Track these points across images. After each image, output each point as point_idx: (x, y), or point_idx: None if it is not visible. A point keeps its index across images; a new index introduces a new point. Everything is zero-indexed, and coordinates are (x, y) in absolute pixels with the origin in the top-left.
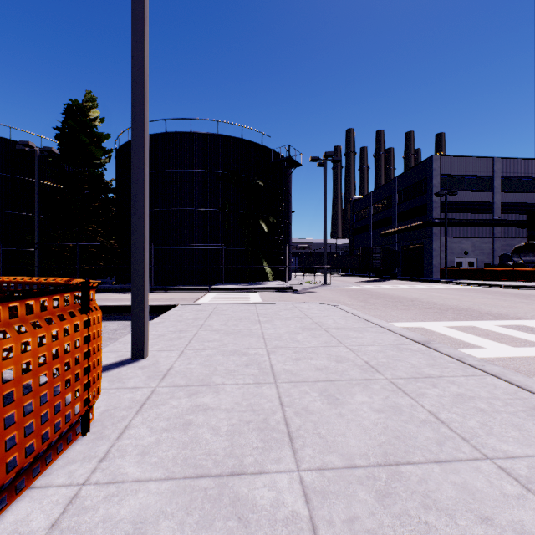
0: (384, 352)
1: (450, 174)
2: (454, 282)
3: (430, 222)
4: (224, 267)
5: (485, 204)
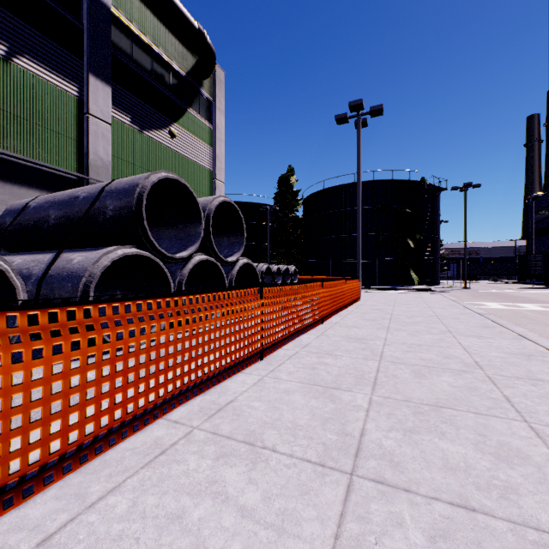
0: (434, 301)
1: None
2: None
3: None
4: (378, 275)
5: None
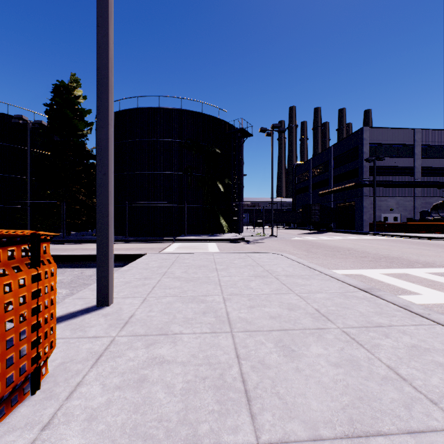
0: (332, 299)
1: (378, 143)
2: (382, 234)
3: (361, 184)
4: (187, 222)
5: (407, 168)
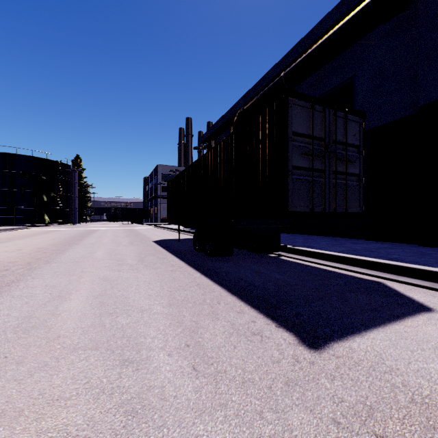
0: None
1: (167, 174)
2: (144, 223)
3: (155, 196)
4: (21, 217)
5: None
